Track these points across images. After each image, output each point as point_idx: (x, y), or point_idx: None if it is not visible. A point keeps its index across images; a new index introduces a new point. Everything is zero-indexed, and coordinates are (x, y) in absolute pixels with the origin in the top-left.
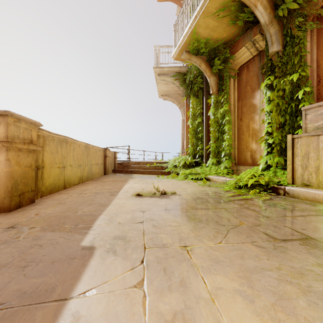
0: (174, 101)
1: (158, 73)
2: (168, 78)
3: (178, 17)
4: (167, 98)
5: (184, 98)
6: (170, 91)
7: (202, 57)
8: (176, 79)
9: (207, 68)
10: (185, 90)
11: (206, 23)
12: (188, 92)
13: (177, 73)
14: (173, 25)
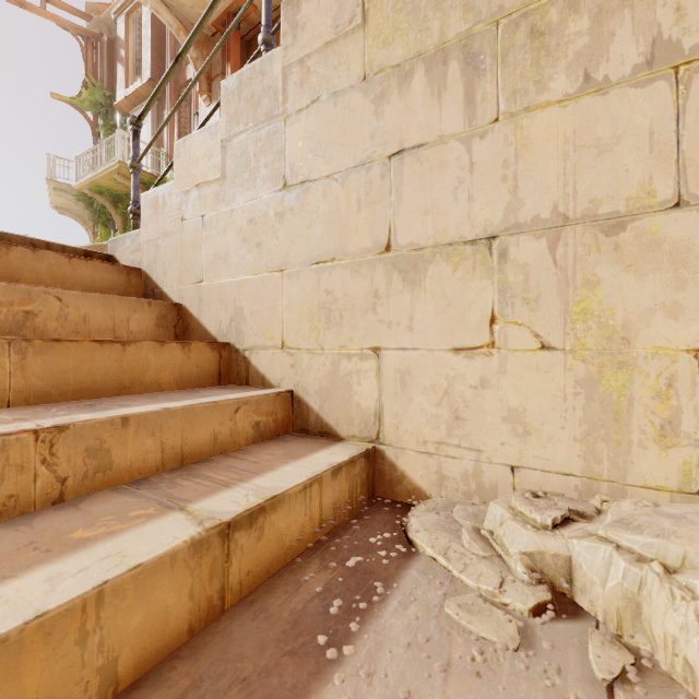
0: (79, 219)
1: (54, 186)
2: (69, 196)
3: (81, 156)
4: (67, 213)
5: (92, 224)
6: (71, 206)
7: (107, 197)
8: (80, 200)
9: (113, 207)
10: (93, 214)
11: (105, 182)
12: (96, 218)
13: (81, 193)
14: (75, 158)
